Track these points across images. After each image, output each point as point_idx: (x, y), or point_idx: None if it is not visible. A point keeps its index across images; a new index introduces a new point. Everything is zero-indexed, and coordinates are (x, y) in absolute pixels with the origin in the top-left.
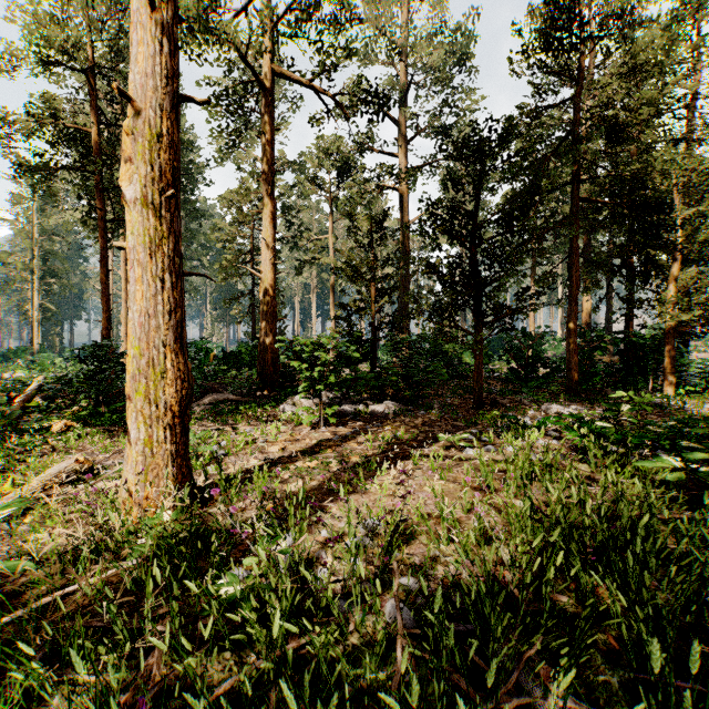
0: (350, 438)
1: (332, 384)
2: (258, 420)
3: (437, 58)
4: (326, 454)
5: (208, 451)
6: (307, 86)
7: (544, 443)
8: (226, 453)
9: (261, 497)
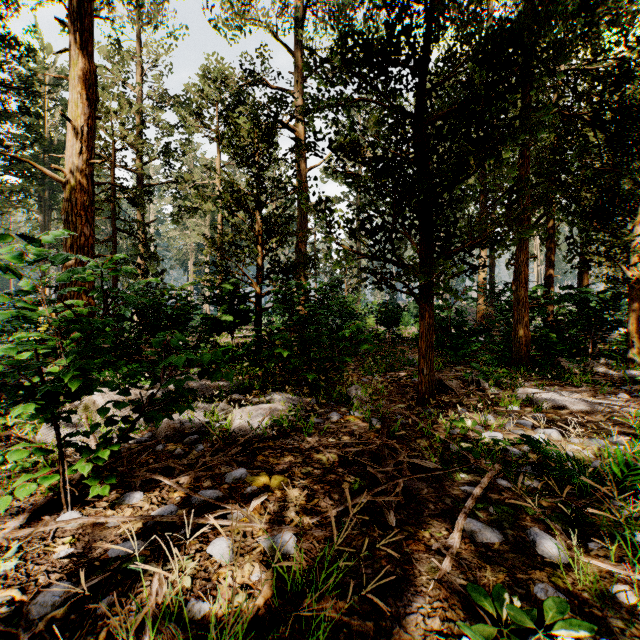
0: (114, 585)
1: (91, 388)
2: None
3: None
4: None
5: None
6: None
7: None
8: None
9: None
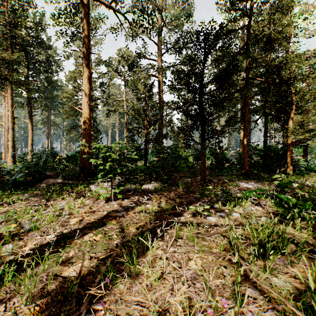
0: (130, 208)
1: (119, 173)
2: (72, 196)
3: (176, 13)
4: (110, 226)
5: (4, 233)
6: (109, 7)
7: (276, 218)
8: (33, 227)
9: (13, 313)
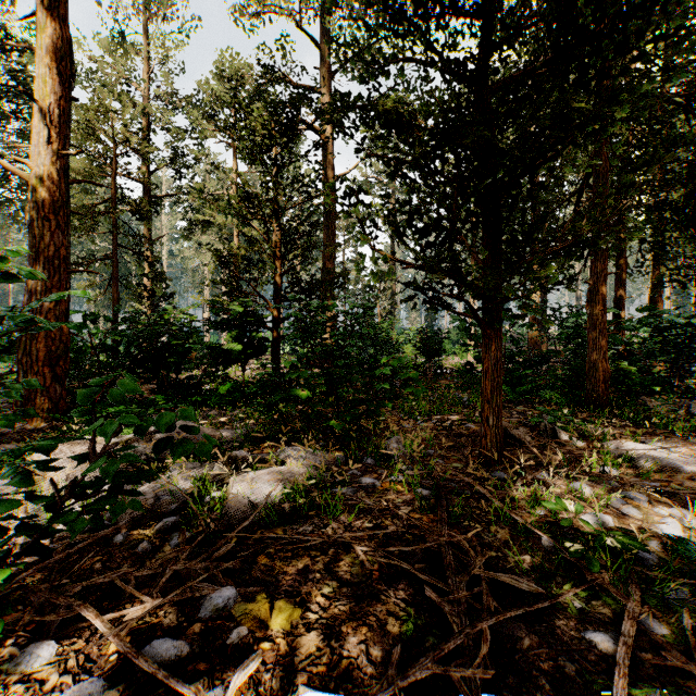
0: None
1: None
2: None
3: None
4: None
5: None
6: None
7: None
8: None
9: None
